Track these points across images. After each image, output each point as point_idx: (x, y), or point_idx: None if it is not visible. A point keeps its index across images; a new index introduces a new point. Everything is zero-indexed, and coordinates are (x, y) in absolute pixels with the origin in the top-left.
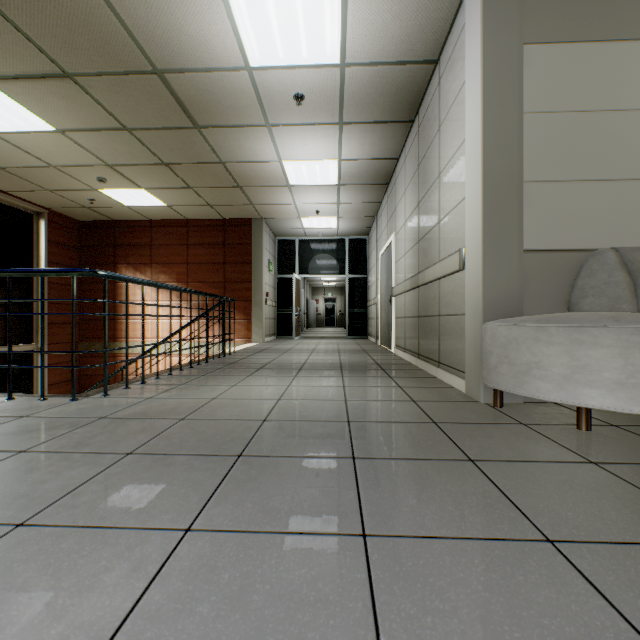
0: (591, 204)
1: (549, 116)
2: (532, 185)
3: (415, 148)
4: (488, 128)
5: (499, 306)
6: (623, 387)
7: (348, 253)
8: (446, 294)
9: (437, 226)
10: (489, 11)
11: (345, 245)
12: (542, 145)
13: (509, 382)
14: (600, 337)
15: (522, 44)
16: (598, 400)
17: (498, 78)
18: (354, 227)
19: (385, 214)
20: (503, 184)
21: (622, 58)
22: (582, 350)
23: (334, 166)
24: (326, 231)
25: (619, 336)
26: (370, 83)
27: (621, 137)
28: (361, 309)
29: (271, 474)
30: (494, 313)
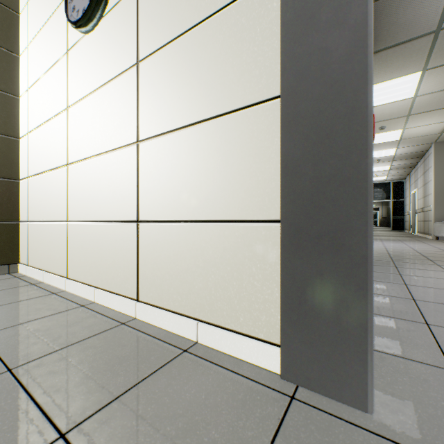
0: None
1: None
2: None
3: (423, 166)
4: (435, 181)
5: (438, 219)
6: None
7: (391, 189)
8: (429, 215)
9: (427, 196)
10: (435, 156)
11: (390, 185)
12: None
13: (437, 234)
14: None
15: None
16: None
17: (438, 170)
18: (395, 178)
19: (413, 177)
20: (439, 193)
21: None
22: None
23: (388, 167)
24: (379, 180)
25: None
26: (403, 155)
27: None
28: (400, 216)
29: (387, 240)
30: (437, 221)
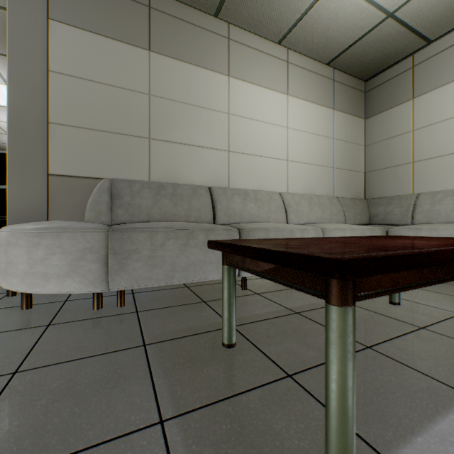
0: (106, 148)
1: (73, 79)
2: (59, 126)
3: None
4: (14, 73)
5: (25, 216)
6: (28, 275)
7: None
8: None
9: None
10: None
11: None
12: (67, 99)
13: None
14: (20, 239)
15: (47, 18)
16: (20, 286)
17: (24, 37)
18: None
19: None
20: (29, 121)
21: (128, 55)
22: (11, 249)
23: None
24: None
25: (28, 238)
26: None
27: (128, 107)
28: None
29: None
30: (20, 221)
